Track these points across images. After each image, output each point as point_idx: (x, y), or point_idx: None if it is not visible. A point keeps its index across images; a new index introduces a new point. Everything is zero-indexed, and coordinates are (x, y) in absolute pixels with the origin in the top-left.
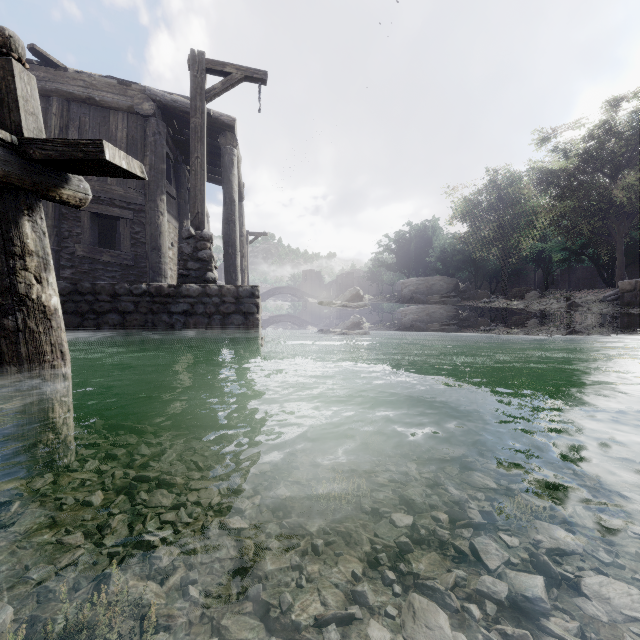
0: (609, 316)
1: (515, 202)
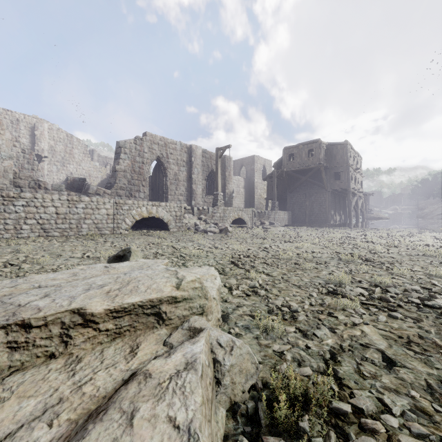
0: None
1: None
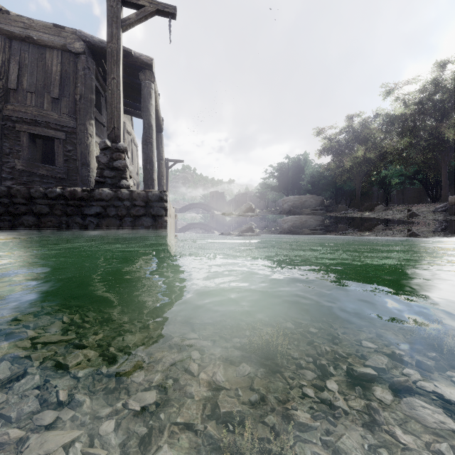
0: (444, 222)
1: (366, 140)
